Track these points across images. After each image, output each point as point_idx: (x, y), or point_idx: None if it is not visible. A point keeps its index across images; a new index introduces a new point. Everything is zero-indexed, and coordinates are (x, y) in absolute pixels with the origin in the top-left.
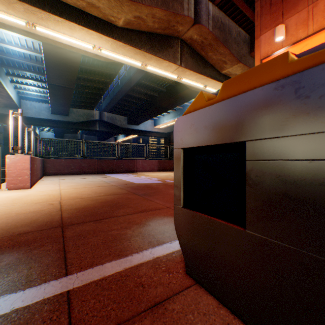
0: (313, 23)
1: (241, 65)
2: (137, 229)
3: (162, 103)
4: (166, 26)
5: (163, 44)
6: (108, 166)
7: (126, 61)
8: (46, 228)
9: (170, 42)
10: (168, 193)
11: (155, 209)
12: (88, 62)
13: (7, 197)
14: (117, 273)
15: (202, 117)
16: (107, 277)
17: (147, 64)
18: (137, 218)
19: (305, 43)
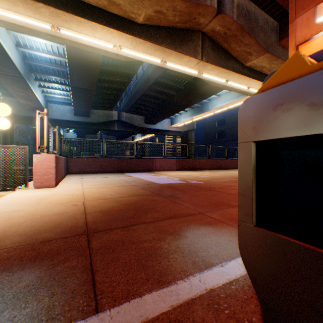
0: None
1: (269, 55)
2: (173, 242)
3: (180, 101)
4: (187, 18)
5: (183, 38)
6: (127, 165)
7: (145, 59)
8: (70, 235)
9: (190, 36)
10: (195, 195)
11: (186, 215)
12: (107, 63)
13: (34, 196)
14: (163, 316)
15: (303, 90)
16: (151, 322)
17: (167, 60)
18: (169, 226)
19: None
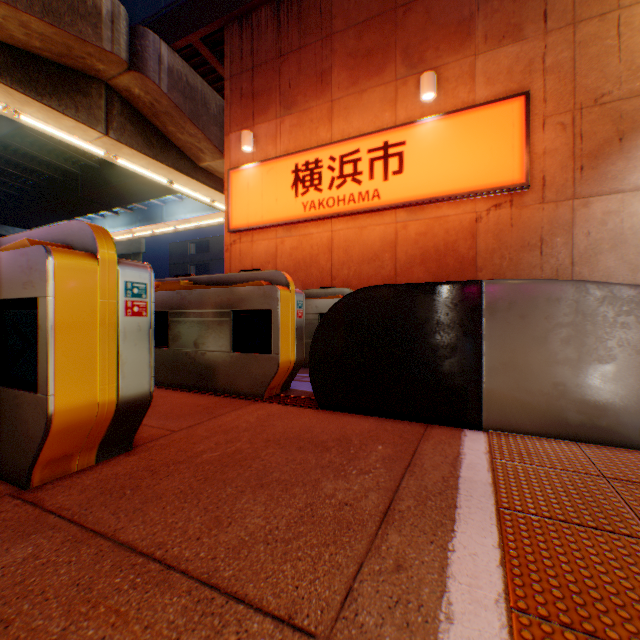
0: (282, 144)
1: None
2: None
3: (92, 191)
4: (64, 52)
5: (61, 83)
6: None
7: None
8: None
9: (81, 83)
10: None
11: None
12: None
13: None
14: None
15: None
16: None
17: (21, 110)
18: None
19: (272, 166)
